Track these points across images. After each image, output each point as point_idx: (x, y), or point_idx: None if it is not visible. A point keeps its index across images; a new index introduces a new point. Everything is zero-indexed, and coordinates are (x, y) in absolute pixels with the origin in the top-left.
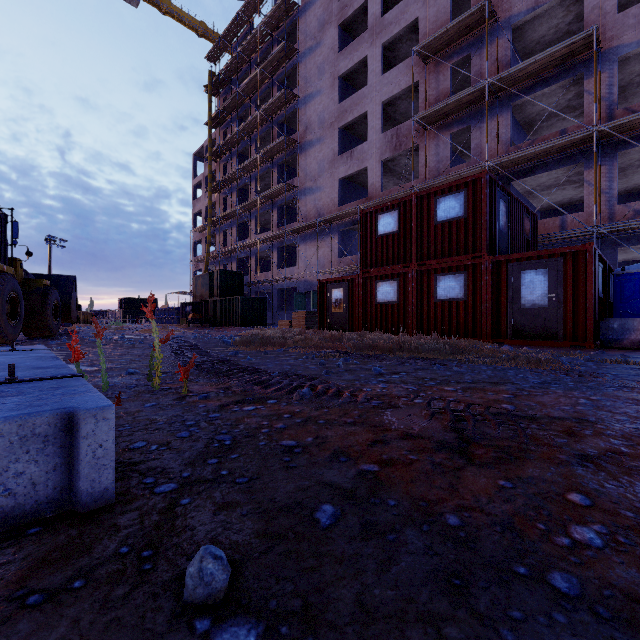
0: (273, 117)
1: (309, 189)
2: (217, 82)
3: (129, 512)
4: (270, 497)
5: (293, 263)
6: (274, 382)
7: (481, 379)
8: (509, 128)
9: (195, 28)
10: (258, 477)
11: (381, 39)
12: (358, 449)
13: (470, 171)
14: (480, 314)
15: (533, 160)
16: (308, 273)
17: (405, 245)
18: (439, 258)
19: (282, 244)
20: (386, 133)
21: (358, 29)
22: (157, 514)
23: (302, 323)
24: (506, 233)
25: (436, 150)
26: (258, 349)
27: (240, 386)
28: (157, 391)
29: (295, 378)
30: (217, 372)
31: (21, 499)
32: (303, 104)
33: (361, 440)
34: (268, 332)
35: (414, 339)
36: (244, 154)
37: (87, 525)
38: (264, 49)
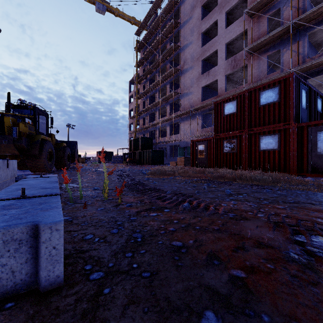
0: (167, 59)
1: (186, 94)
2: (140, 45)
3: (69, 296)
4: (165, 295)
5: (177, 132)
6: (168, 198)
7: (300, 200)
8: (306, 48)
9: (130, 20)
10: (157, 273)
11: (225, 9)
12: (226, 254)
13: (280, 75)
14: (289, 158)
15: (322, 65)
16: (185, 137)
17: (240, 119)
18: (262, 126)
19: (172, 123)
20: (228, 60)
21: (212, 6)
22: (86, 301)
23: (182, 163)
24: (306, 109)
25: (258, 66)
26: (159, 177)
27: (149, 199)
28: (106, 200)
29: (180, 195)
30: (137, 190)
31: (4, 281)
32: (182, 50)
33: (227, 245)
34: (165, 168)
35: (247, 172)
36: (153, 79)
37: (41, 305)
38: (163, 25)
